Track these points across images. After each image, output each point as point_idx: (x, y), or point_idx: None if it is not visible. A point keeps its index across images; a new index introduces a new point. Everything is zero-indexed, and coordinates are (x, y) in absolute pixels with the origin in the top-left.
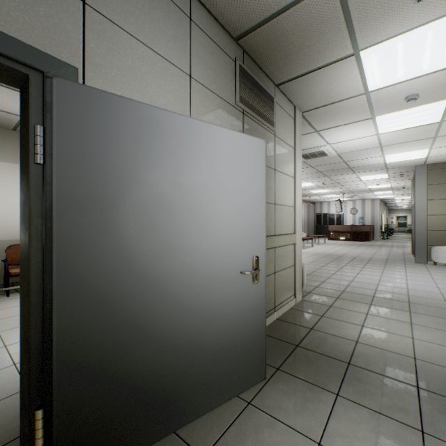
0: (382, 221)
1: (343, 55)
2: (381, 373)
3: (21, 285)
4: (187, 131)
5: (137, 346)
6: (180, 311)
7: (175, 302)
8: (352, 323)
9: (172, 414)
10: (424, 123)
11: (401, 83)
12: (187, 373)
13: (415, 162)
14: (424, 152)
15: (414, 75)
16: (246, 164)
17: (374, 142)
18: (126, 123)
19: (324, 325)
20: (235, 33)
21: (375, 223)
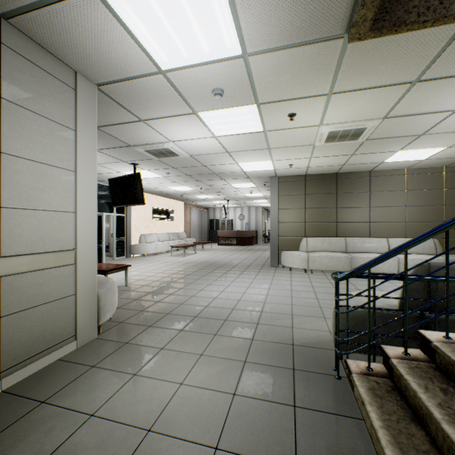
0: (267, 226)
1: None
2: None
3: None
4: None
5: None
6: None
7: None
8: (125, 371)
9: None
10: (251, 131)
11: (195, 67)
12: None
13: (268, 173)
14: (270, 164)
15: (202, 59)
16: None
17: (218, 146)
18: None
19: (76, 386)
20: None
21: (259, 228)
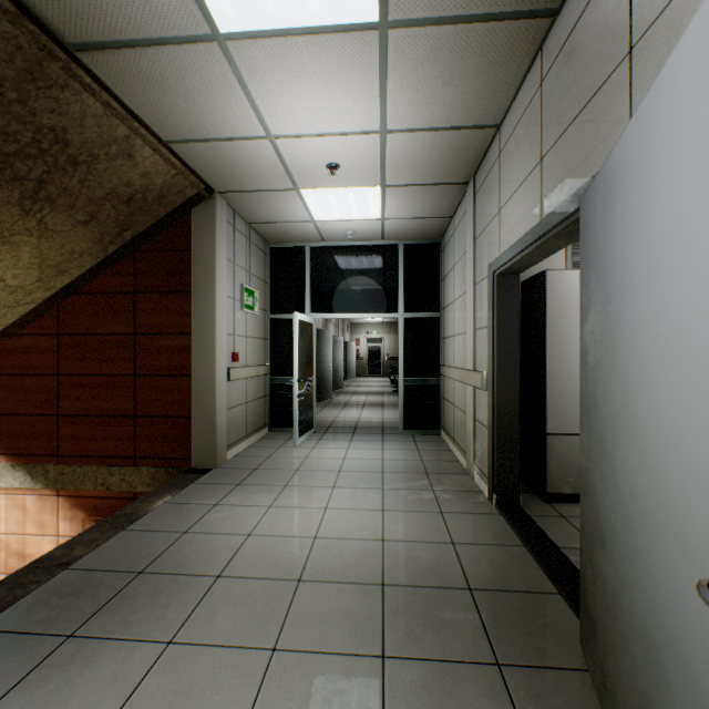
0: None
1: None
2: None
3: None
4: (641, 136)
5: (605, 553)
6: (635, 554)
7: (630, 526)
8: None
9: None
10: None
11: None
12: None
13: None
14: None
15: None
16: None
17: None
18: (601, 206)
19: None
20: None
21: None
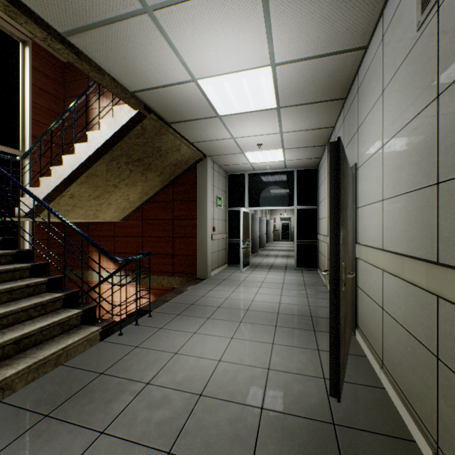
0: None
1: None
2: None
3: None
4: None
5: None
6: None
7: None
8: None
9: None
10: None
11: None
12: None
13: None
14: None
15: None
16: None
17: None
18: None
19: None
20: None
21: None
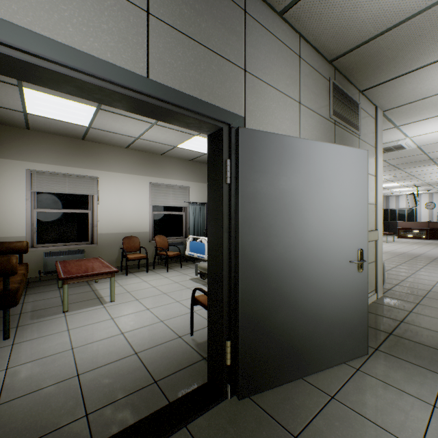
0: None
1: None
2: None
3: (209, 261)
4: (311, 151)
5: (281, 309)
6: (307, 288)
7: (304, 281)
8: None
9: (302, 364)
10: None
11: None
12: (311, 335)
13: None
14: None
15: None
16: (352, 172)
17: None
18: (275, 151)
19: (414, 319)
20: (331, 57)
21: None
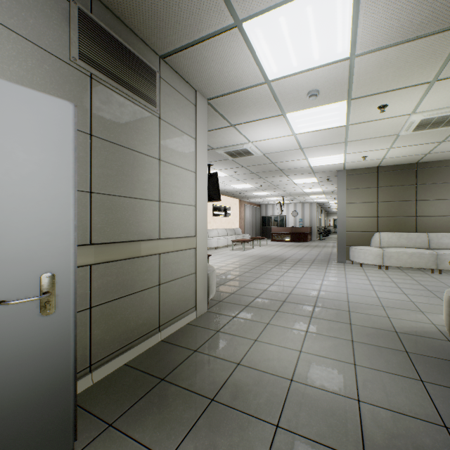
0: (320, 223)
1: (224, 24)
2: (244, 410)
3: None
4: None
5: None
6: None
7: None
8: (246, 337)
9: None
10: (333, 126)
11: (299, 74)
12: None
13: (336, 166)
14: (341, 158)
15: (309, 66)
16: (23, 131)
17: (294, 143)
18: None
19: (213, 343)
20: None
21: (313, 225)
